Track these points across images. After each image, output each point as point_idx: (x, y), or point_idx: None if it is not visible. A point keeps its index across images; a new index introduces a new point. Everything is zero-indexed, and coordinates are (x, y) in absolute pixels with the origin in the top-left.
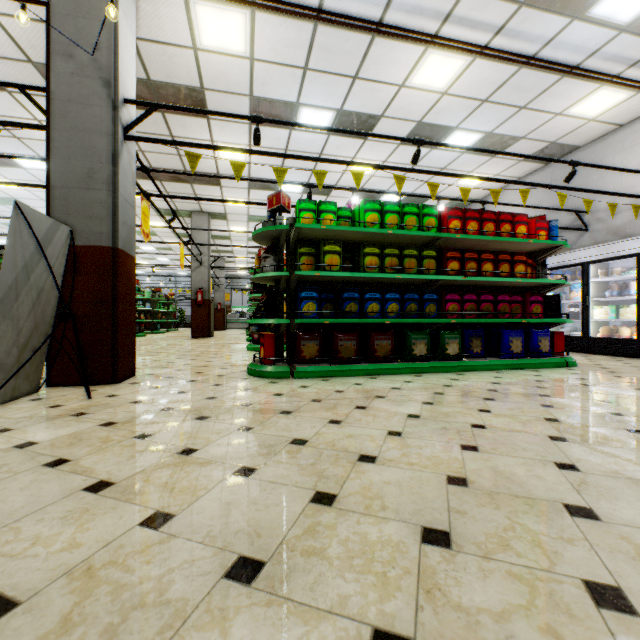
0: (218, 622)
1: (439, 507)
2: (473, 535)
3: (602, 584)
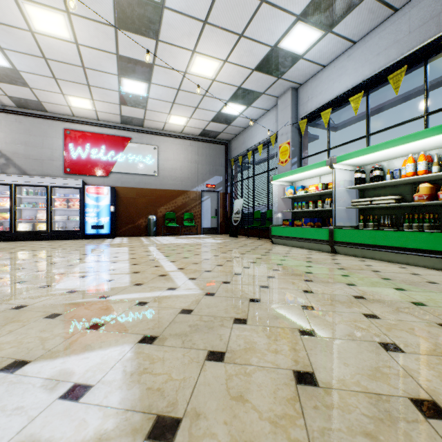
0: (10, 300)
1: (10, 281)
2: (28, 279)
3: (59, 273)
